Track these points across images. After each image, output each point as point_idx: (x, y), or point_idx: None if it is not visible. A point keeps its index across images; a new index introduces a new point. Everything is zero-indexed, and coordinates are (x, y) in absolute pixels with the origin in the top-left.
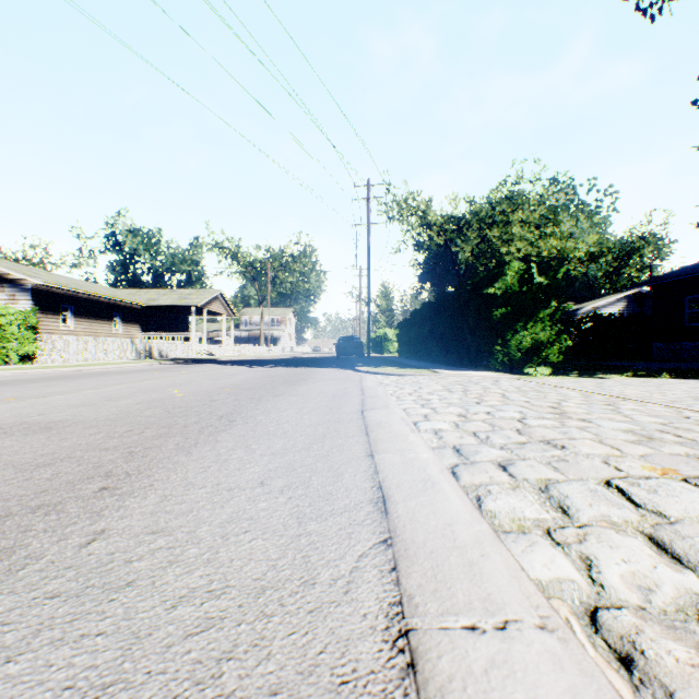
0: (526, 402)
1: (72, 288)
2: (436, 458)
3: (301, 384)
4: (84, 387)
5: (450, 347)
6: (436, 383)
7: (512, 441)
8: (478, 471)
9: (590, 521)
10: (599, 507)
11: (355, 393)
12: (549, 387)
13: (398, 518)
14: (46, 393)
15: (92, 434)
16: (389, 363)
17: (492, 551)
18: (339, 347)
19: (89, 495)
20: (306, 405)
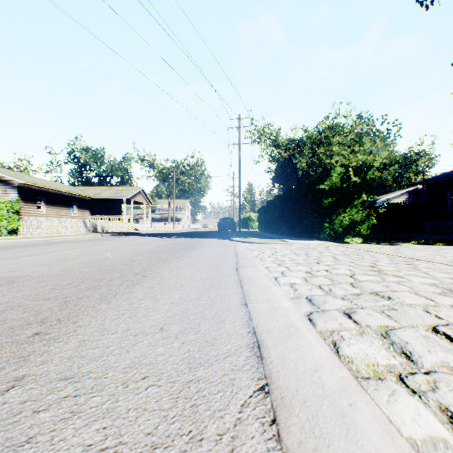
0: (352, 262)
1: (44, 186)
2: (294, 306)
3: (195, 250)
4: (47, 251)
5: (293, 225)
6: (286, 249)
7: (350, 293)
8: (329, 318)
9: (433, 367)
10: (436, 353)
11: (231, 256)
12: (363, 251)
13: (271, 363)
14: (19, 256)
15: (41, 286)
16: (253, 235)
17: (357, 399)
18: (219, 225)
19: (22, 340)
20: (197, 264)
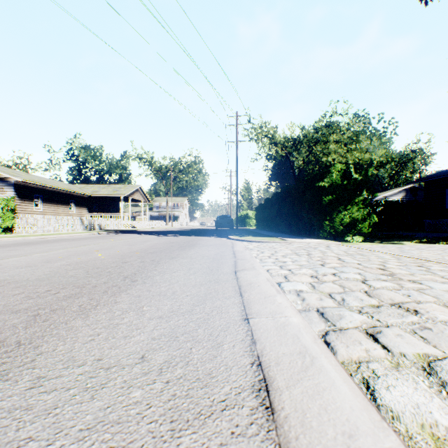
0: (359, 264)
1: (41, 184)
2: (305, 323)
3: (191, 249)
4: (37, 251)
5: (292, 223)
6: (286, 248)
7: (367, 304)
8: (351, 341)
9: None
10: None
11: (229, 256)
12: (367, 251)
13: (286, 421)
14: (6, 256)
15: (15, 294)
16: (250, 233)
17: None
18: (217, 223)
19: None
20: (193, 266)
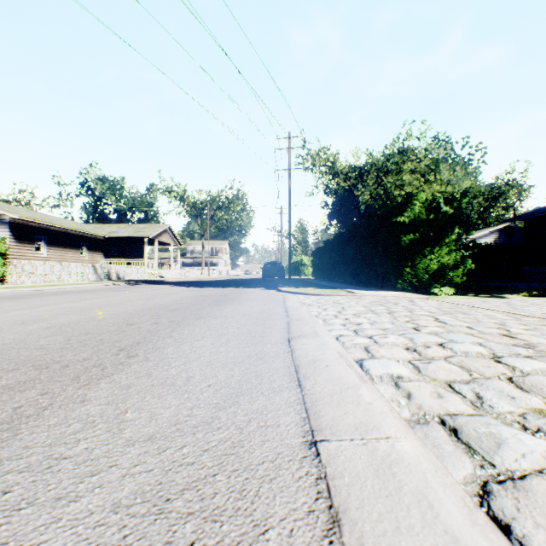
0: (470, 328)
1: (44, 222)
2: (432, 457)
3: (228, 305)
4: (18, 307)
5: (360, 270)
6: (356, 304)
7: (530, 409)
8: None
9: None
10: None
11: (279, 315)
12: (466, 307)
13: None
14: None
15: None
16: (307, 283)
17: None
18: (264, 271)
19: None
20: (226, 331)
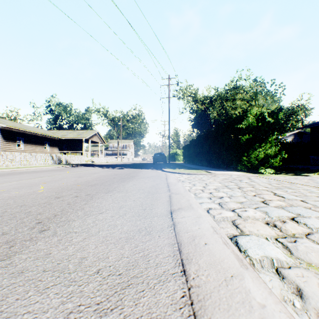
0: (304, 202)
1: (22, 129)
2: None
3: (129, 181)
4: None
5: (213, 158)
6: (214, 180)
7: None
8: None
9: None
10: None
11: (163, 189)
12: (287, 183)
13: None
14: None
15: None
16: (180, 166)
17: None
18: (154, 158)
19: None
20: (125, 204)
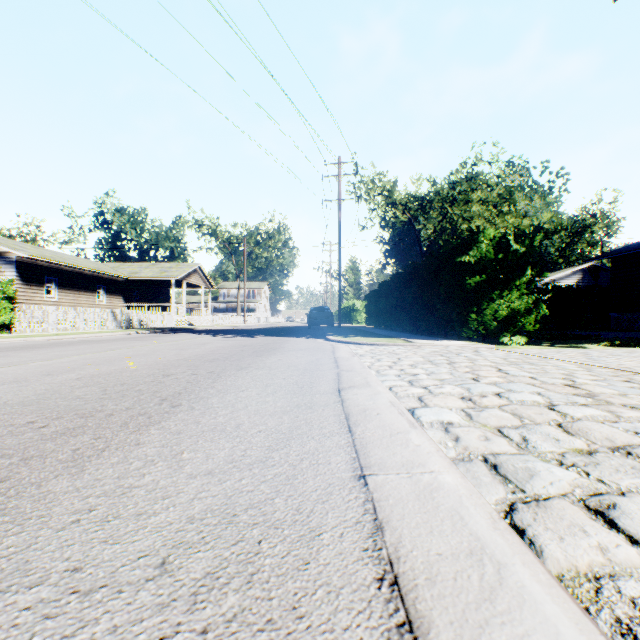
0: (533, 378)
1: (56, 261)
2: (469, 486)
3: (271, 355)
4: (37, 358)
5: (420, 317)
6: (414, 354)
7: (570, 449)
8: (563, 526)
9: None
10: None
11: (328, 366)
12: (536, 358)
13: None
14: None
15: None
16: (359, 332)
17: None
18: (310, 317)
19: None
20: (272, 382)
